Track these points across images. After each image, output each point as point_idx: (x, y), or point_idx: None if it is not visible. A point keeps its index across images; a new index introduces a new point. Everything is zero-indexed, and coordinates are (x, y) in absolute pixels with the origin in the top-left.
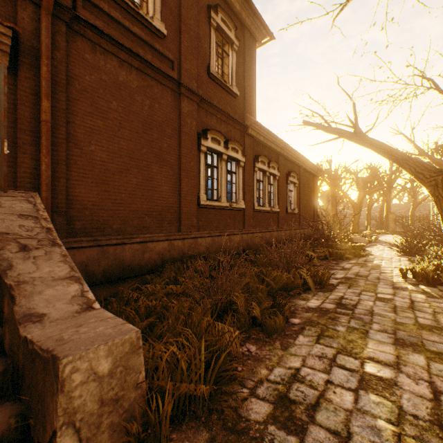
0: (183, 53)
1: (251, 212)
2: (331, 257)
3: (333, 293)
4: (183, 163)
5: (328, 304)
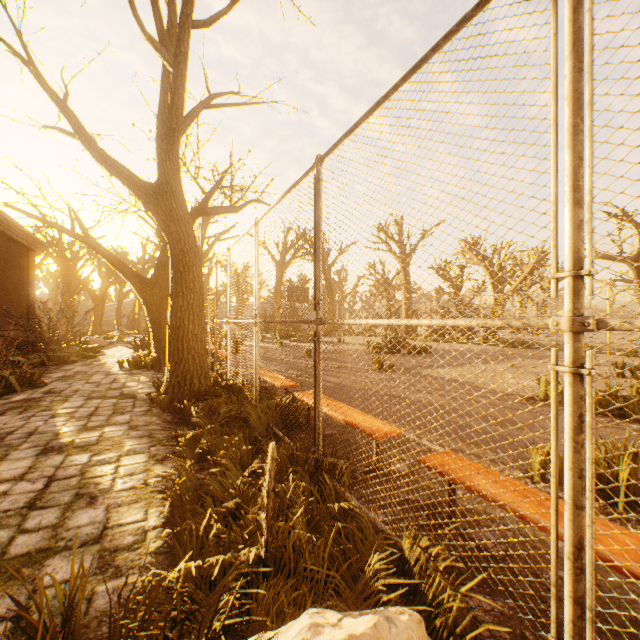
0: None
1: None
2: (53, 363)
3: (45, 388)
4: None
5: (37, 395)
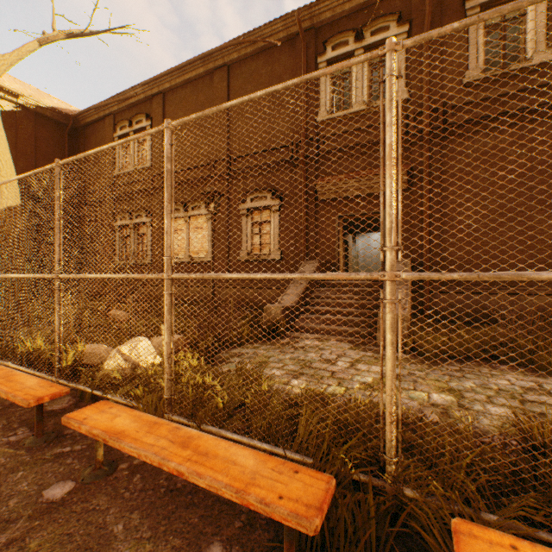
0: None
1: None
2: None
3: None
4: None
5: None
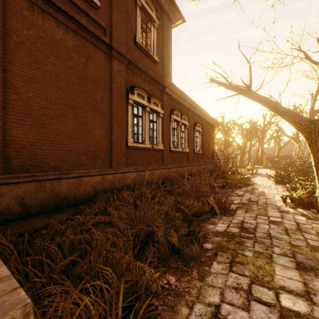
0: (114, 23)
1: (168, 152)
2: (228, 186)
3: (235, 218)
4: (114, 112)
5: (233, 228)
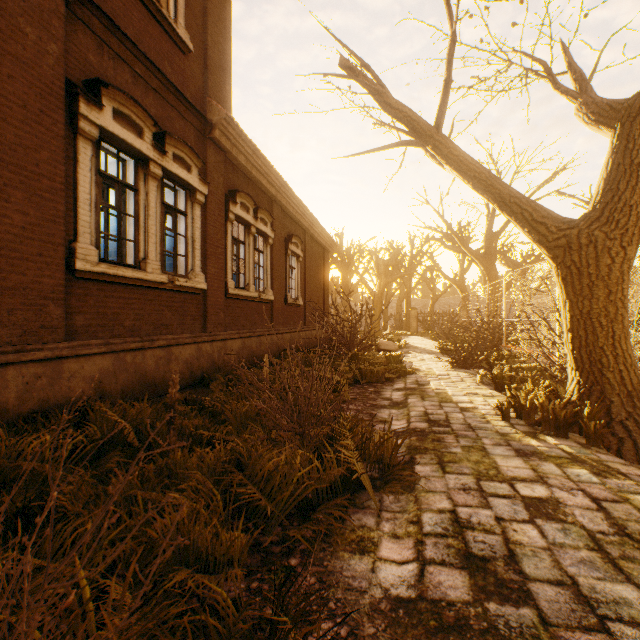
0: None
1: (221, 298)
2: (365, 380)
3: (427, 502)
4: (7, 142)
5: (445, 575)
